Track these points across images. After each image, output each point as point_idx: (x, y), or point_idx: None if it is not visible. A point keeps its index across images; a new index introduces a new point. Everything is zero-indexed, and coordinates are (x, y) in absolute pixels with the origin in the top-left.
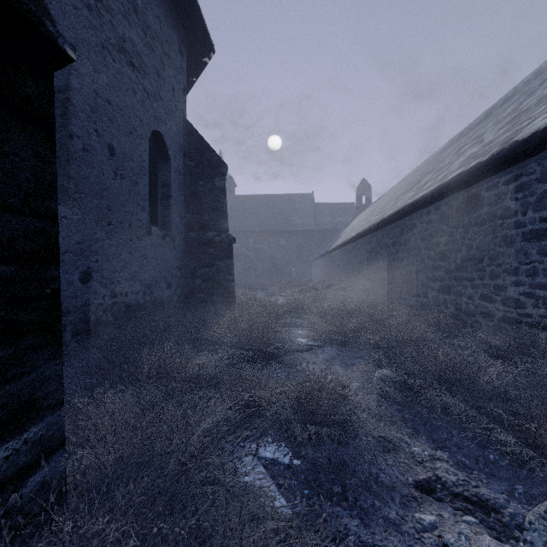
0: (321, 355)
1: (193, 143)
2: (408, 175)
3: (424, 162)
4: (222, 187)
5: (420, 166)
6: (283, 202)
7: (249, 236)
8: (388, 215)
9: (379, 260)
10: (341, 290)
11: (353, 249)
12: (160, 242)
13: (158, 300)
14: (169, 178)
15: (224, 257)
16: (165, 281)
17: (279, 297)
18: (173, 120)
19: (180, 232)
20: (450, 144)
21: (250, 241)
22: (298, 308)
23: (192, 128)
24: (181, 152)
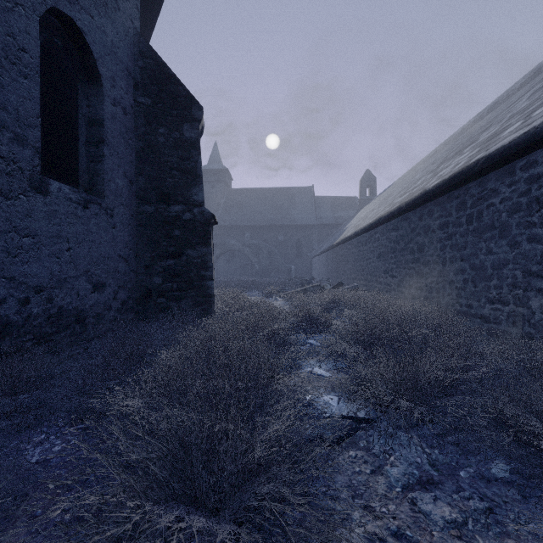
0: (394, 470)
1: (149, 69)
2: (421, 160)
3: (443, 144)
4: (194, 139)
5: (438, 148)
6: (281, 196)
7: (246, 231)
8: (436, 184)
9: (414, 250)
10: (353, 289)
11: (368, 240)
12: (74, 211)
13: (69, 312)
14: (101, 111)
15: (197, 243)
16: (88, 279)
17: (278, 298)
18: (110, 22)
19: (127, 204)
20: (479, 118)
21: (247, 236)
22: (308, 318)
23: (147, 47)
24: (129, 80)
